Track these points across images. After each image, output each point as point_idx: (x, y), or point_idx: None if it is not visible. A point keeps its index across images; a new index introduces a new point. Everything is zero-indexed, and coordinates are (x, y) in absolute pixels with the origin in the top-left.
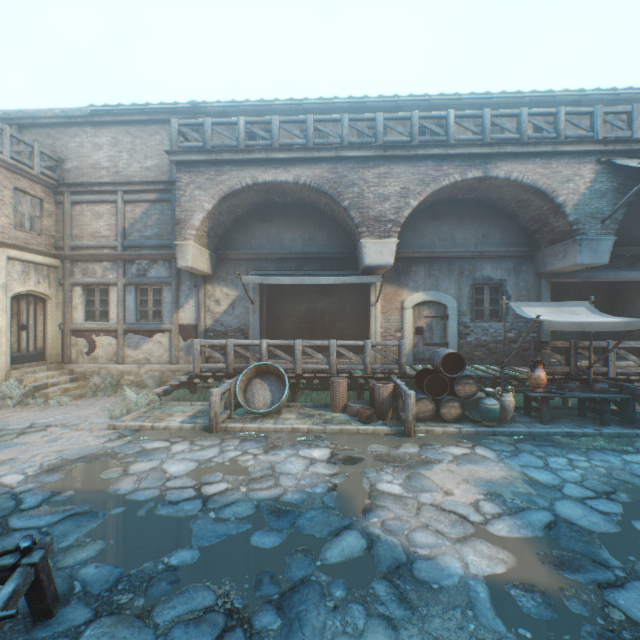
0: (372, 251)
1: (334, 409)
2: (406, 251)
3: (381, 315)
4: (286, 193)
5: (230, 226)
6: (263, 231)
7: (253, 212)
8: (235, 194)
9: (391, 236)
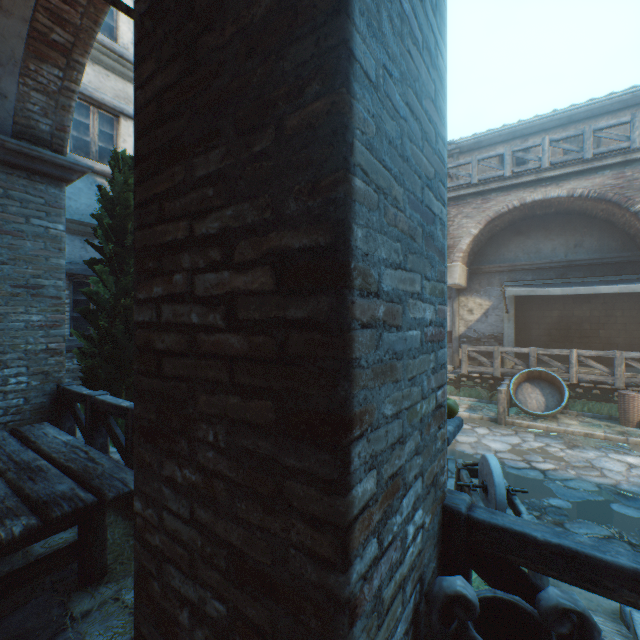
0: None
1: (624, 423)
2: None
3: None
4: (551, 206)
5: (483, 243)
6: (517, 244)
7: (507, 227)
8: (499, 217)
9: None
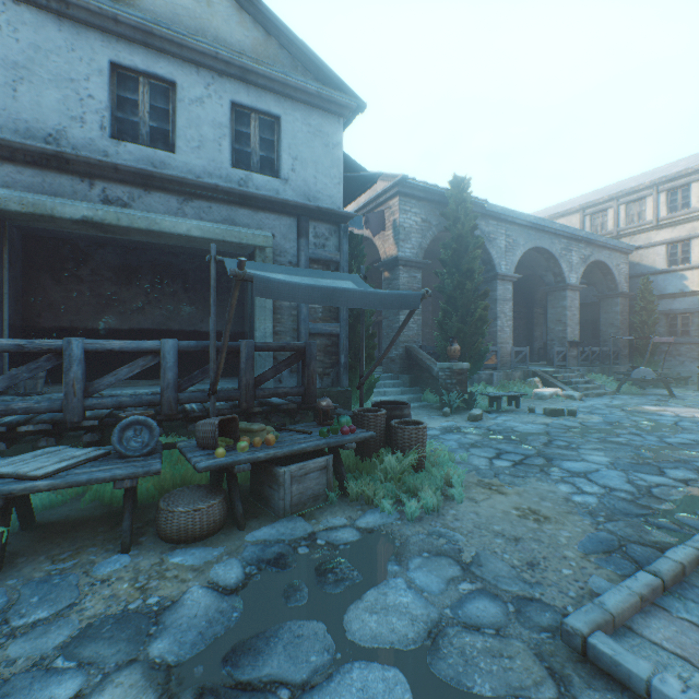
0: None
1: None
2: None
3: None
4: None
5: None
6: None
7: None
8: None
9: None
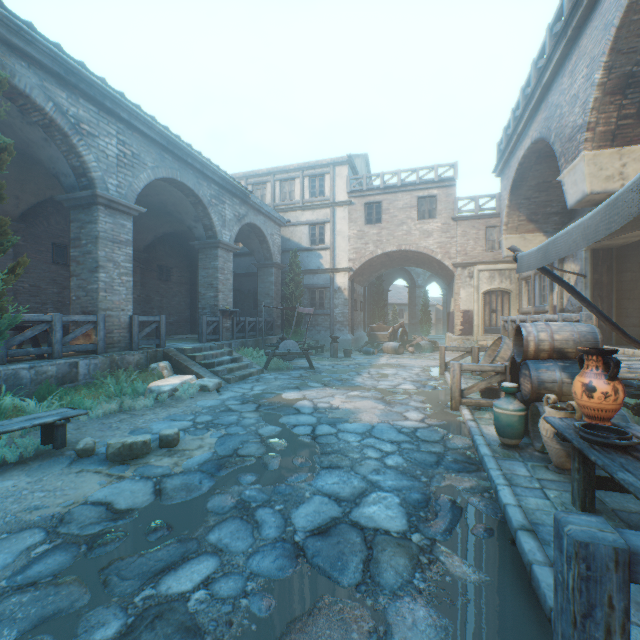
0: (568, 186)
1: None
2: None
3: None
4: None
5: None
6: None
7: None
8: (518, 180)
9: (579, 152)
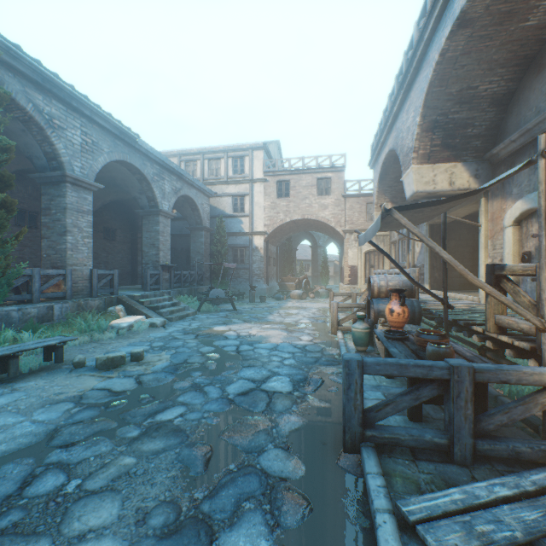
0: (406, 185)
1: None
2: (498, 149)
3: (488, 241)
4: None
5: None
6: None
7: None
8: (383, 174)
9: (410, 165)
